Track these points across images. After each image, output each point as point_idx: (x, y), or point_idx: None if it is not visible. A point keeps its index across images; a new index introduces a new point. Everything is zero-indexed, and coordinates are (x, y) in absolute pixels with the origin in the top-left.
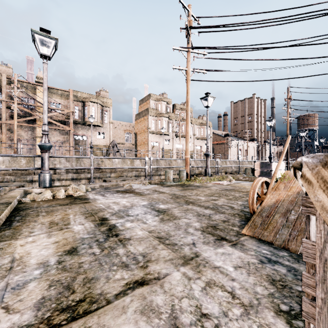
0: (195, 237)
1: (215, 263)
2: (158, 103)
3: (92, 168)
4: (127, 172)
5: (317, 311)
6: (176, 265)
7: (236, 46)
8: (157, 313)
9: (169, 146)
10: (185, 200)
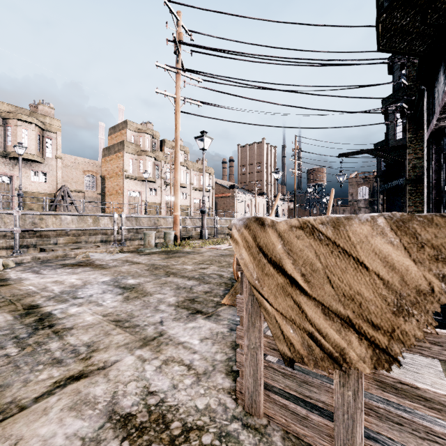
0: (165, 314)
1: (181, 339)
2: (139, 136)
3: (18, 231)
4: (87, 236)
5: (244, 358)
6: (131, 349)
7: (237, 79)
8: (92, 404)
9: (156, 198)
10: (166, 271)
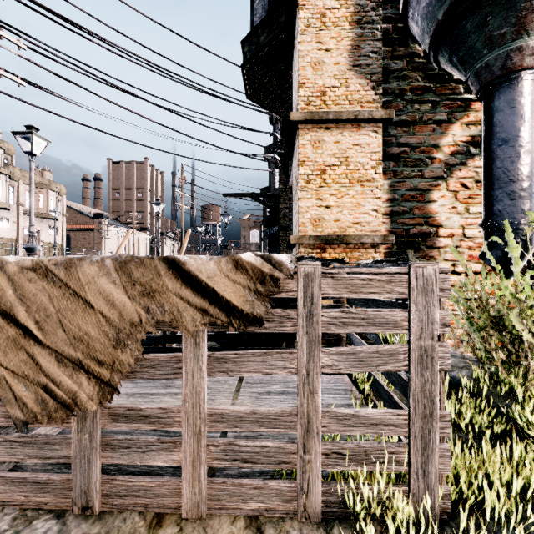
0: None
1: None
2: None
3: None
4: None
5: None
6: None
7: (93, 67)
8: None
9: None
10: None
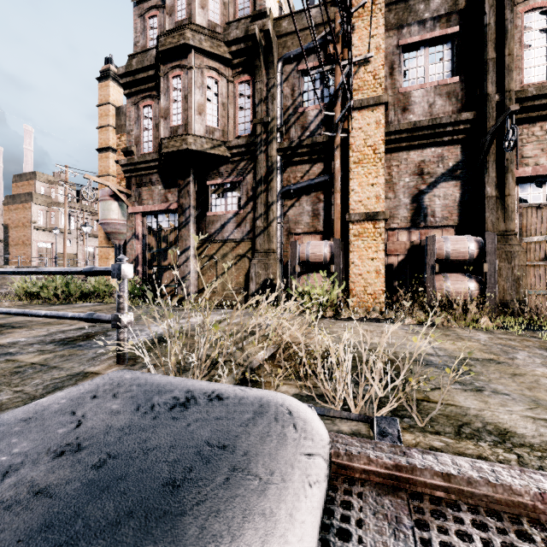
0: None
1: None
2: (50, 187)
3: None
4: None
5: None
6: None
7: None
8: None
9: (71, 249)
10: None
